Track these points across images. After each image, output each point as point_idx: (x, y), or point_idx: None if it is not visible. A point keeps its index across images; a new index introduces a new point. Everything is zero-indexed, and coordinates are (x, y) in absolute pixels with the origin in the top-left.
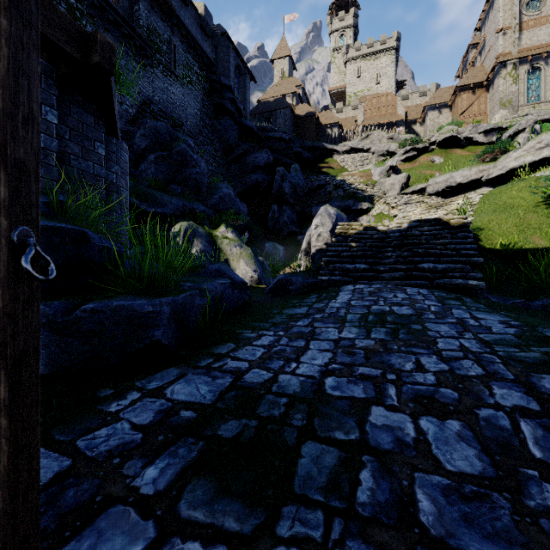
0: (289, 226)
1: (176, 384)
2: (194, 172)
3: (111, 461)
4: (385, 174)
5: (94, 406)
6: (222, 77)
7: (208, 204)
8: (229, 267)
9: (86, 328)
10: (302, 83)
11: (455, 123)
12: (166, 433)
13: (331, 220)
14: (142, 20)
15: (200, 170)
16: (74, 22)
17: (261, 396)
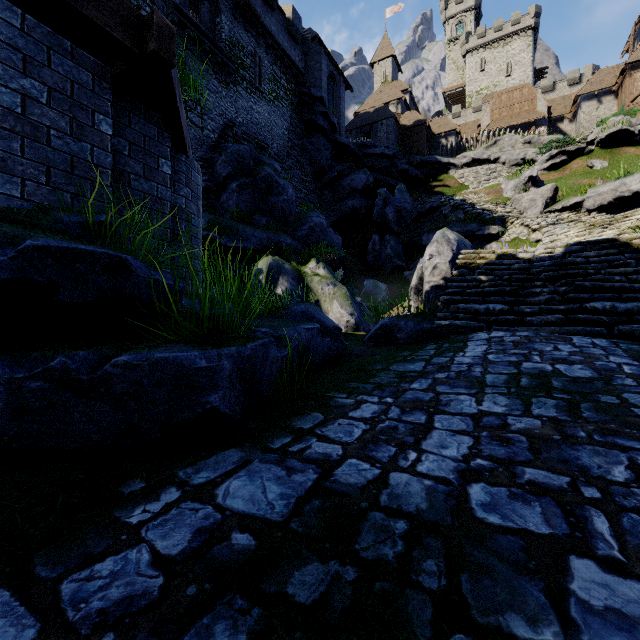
0: (393, 260)
1: (234, 478)
2: (280, 200)
3: (98, 637)
4: (521, 187)
5: (110, 511)
6: (312, 89)
7: (296, 237)
8: (318, 309)
9: (118, 389)
10: (408, 87)
11: (624, 112)
12: (201, 580)
13: (450, 247)
14: (224, 33)
15: (287, 197)
16: (126, 3)
17: (362, 513)
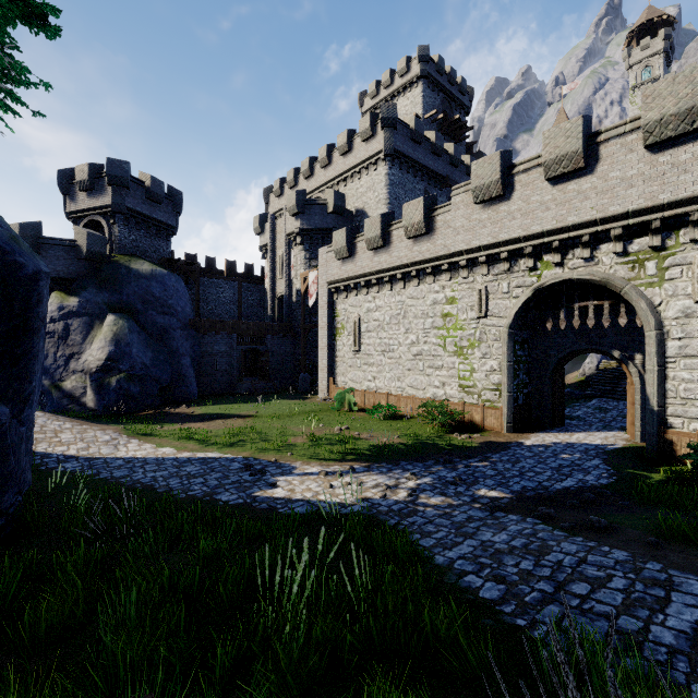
0: None
1: None
2: None
3: None
4: None
5: None
6: None
7: None
8: None
9: None
10: None
11: None
12: None
13: (597, 360)
14: None
15: None
16: None
17: (569, 416)
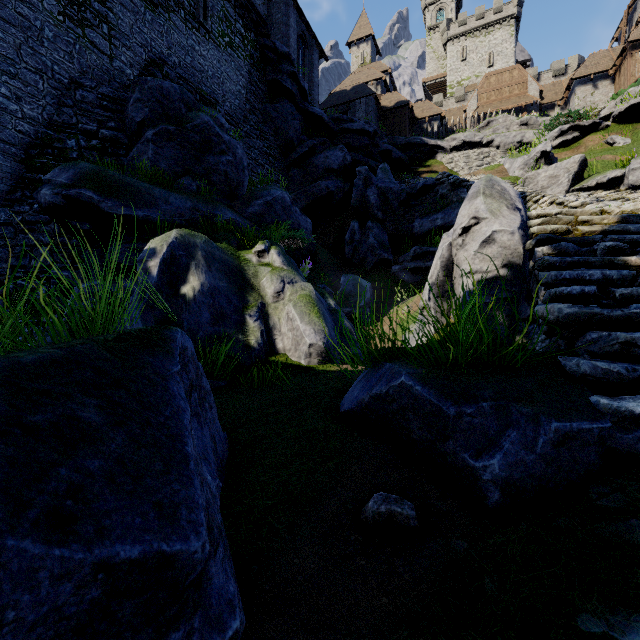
0: (377, 251)
1: None
2: (223, 160)
3: None
4: (532, 165)
5: None
6: (277, 42)
7: (246, 214)
8: (143, 365)
9: None
10: (388, 68)
11: None
12: None
13: (513, 204)
14: None
15: (235, 160)
16: None
17: None
